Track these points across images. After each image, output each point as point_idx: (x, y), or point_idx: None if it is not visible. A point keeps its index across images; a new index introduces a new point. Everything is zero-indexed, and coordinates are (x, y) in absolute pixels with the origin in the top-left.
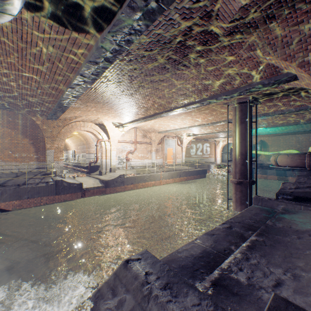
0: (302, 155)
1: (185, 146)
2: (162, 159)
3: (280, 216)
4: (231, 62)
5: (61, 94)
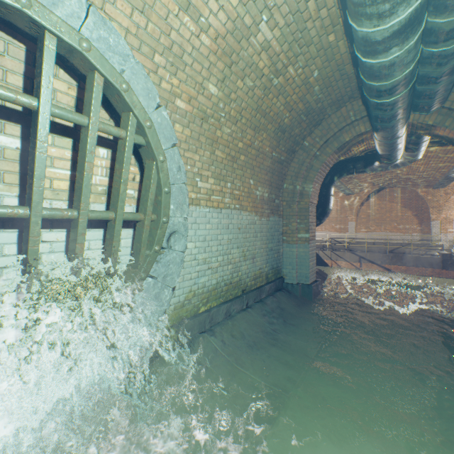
0: None
1: None
2: None
3: None
4: None
5: (446, 170)
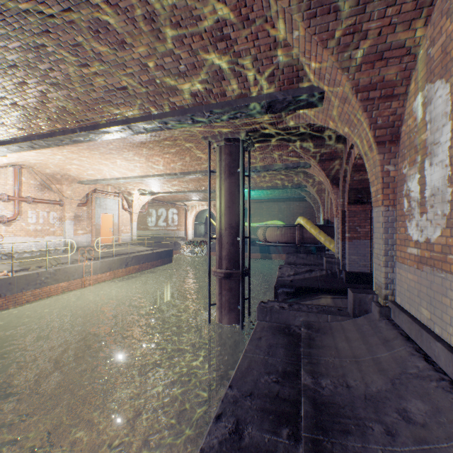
0: (292, 228)
1: (138, 211)
2: (89, 235)
3: (313, 349)
4: (229, 19)
5: None
